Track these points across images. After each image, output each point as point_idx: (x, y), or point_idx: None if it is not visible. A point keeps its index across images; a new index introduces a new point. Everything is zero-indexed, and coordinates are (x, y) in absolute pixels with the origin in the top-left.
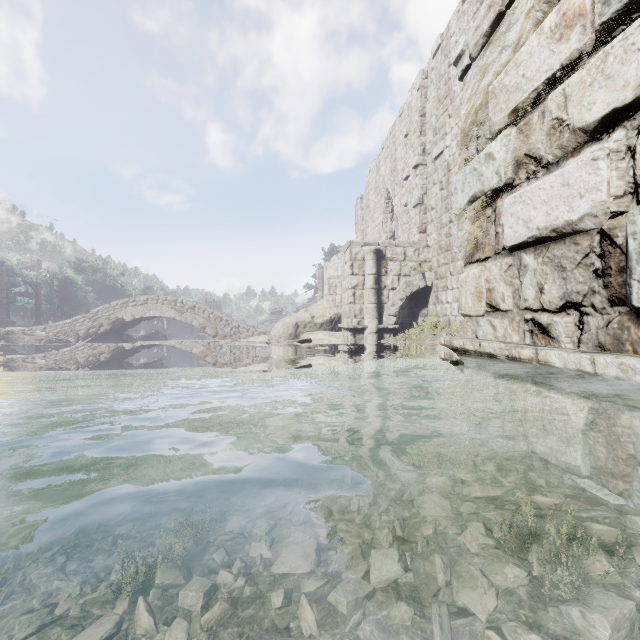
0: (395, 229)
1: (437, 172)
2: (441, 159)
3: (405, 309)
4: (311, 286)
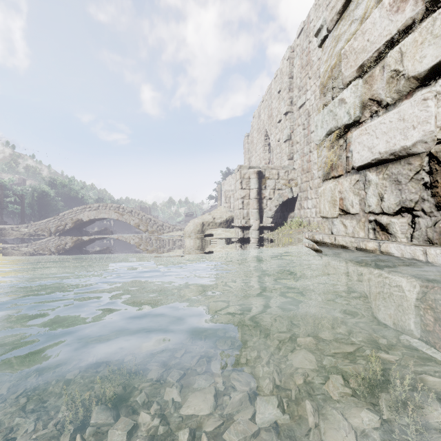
0: (271, 157)
1: (301, 117)
2: (303, 108)
3: (278, 213)
4: (213, 197)
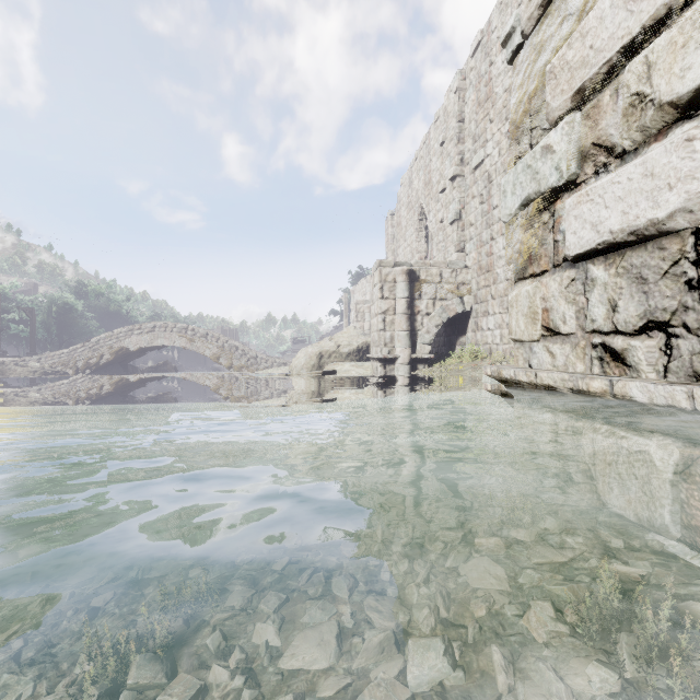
0: (430, 248)
1: (477, 184)
2: (481, 169)
3: (441, 337)
4: (337, 312)
